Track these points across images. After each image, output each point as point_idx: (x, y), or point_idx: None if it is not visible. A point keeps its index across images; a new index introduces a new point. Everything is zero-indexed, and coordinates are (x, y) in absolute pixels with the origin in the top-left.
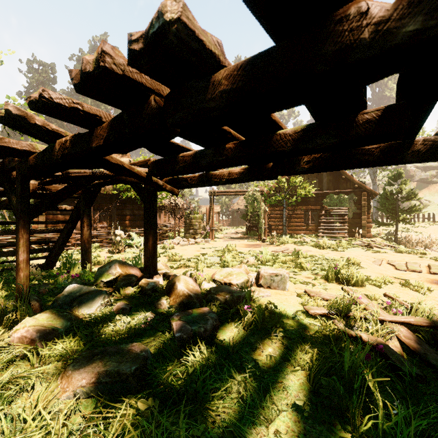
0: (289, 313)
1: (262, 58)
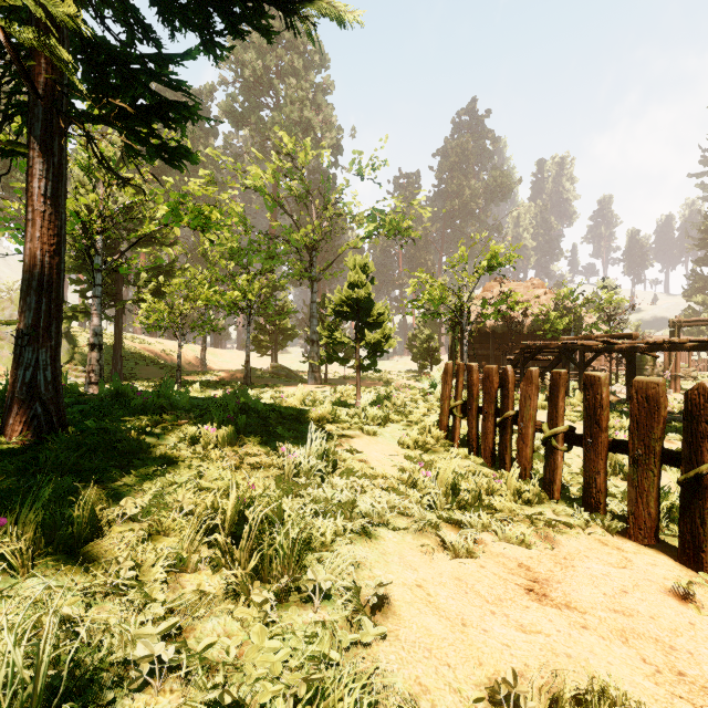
0: None
1: (697, 346)
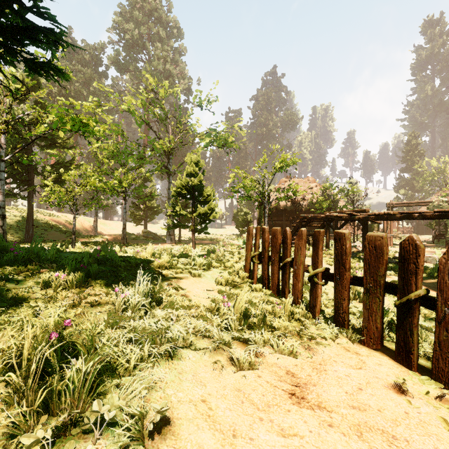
0: (430, 267)
1: (403, 216)
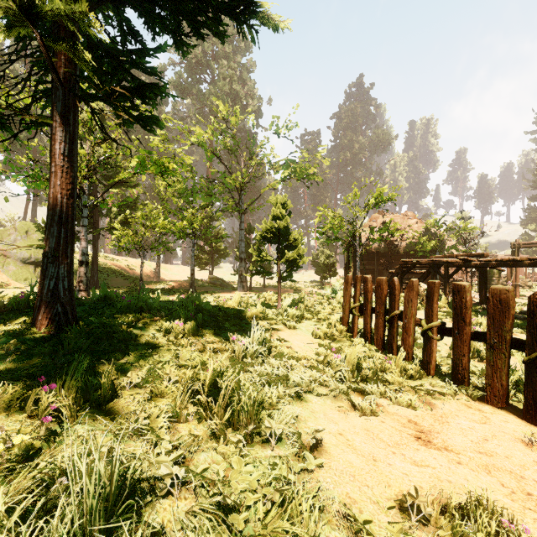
0: None
1: (534, 263)
